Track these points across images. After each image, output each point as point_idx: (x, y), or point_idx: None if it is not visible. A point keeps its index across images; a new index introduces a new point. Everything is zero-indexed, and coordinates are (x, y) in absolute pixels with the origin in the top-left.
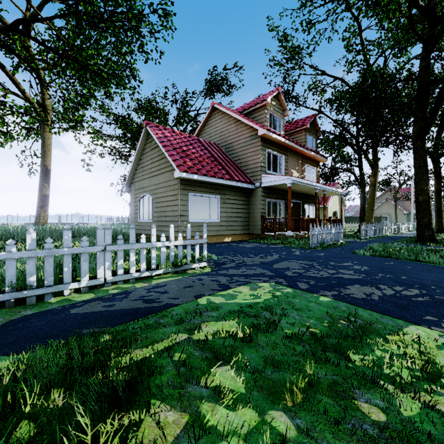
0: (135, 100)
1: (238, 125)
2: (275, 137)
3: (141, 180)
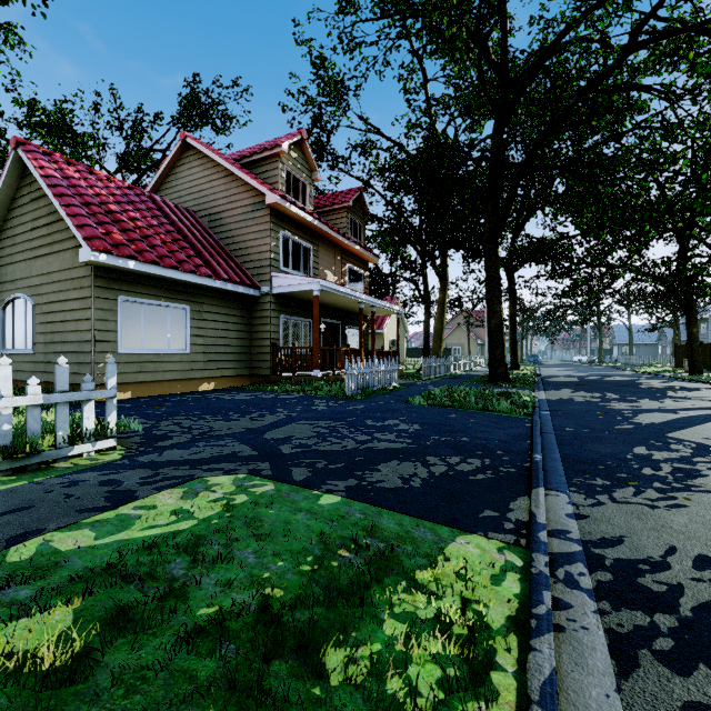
0: (23, 105)
1: (231, 183)
2: (296, 212)
3: (7, 263)
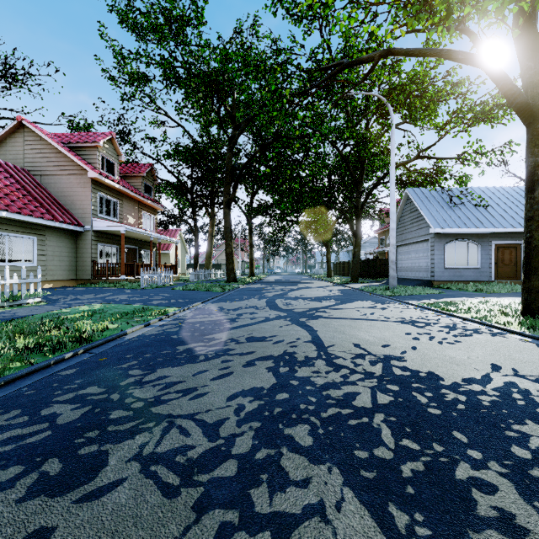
0: None
1: (61, 158)
2: (109, 182)
3: None
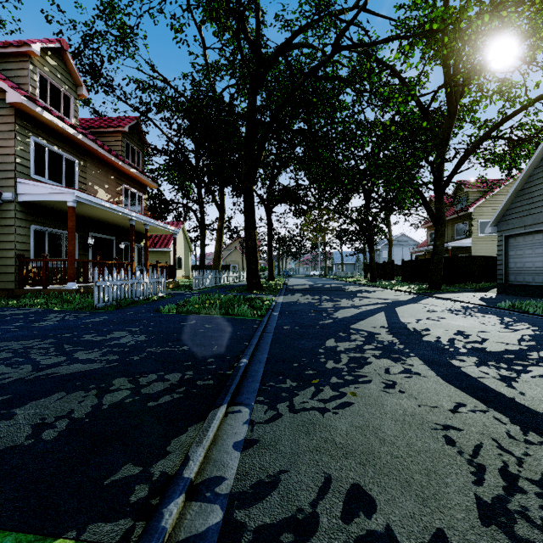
0: None
1: None
2: (52, 120)
3: None
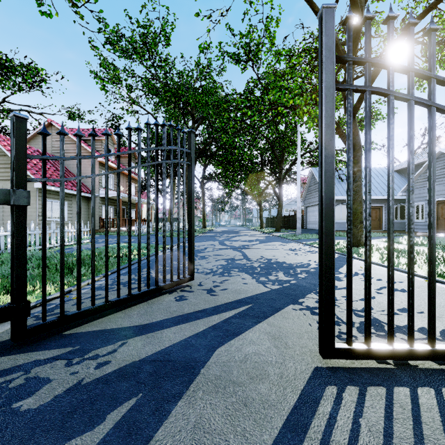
0: None
1: None
2: (110, 164)
3: None
